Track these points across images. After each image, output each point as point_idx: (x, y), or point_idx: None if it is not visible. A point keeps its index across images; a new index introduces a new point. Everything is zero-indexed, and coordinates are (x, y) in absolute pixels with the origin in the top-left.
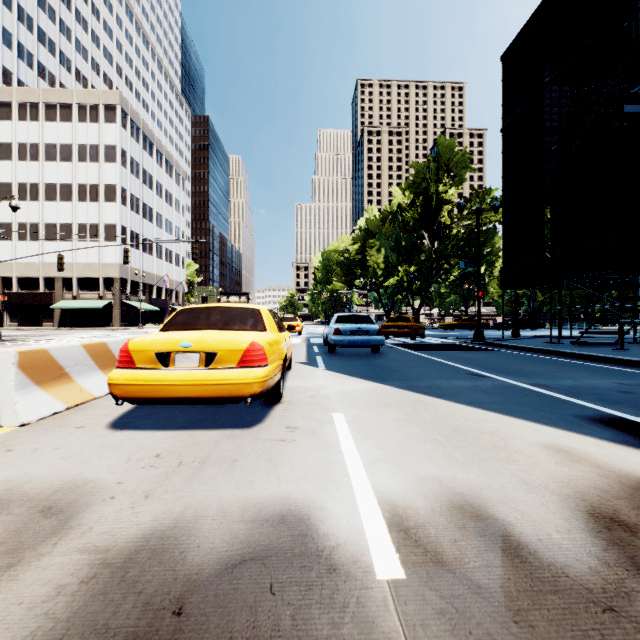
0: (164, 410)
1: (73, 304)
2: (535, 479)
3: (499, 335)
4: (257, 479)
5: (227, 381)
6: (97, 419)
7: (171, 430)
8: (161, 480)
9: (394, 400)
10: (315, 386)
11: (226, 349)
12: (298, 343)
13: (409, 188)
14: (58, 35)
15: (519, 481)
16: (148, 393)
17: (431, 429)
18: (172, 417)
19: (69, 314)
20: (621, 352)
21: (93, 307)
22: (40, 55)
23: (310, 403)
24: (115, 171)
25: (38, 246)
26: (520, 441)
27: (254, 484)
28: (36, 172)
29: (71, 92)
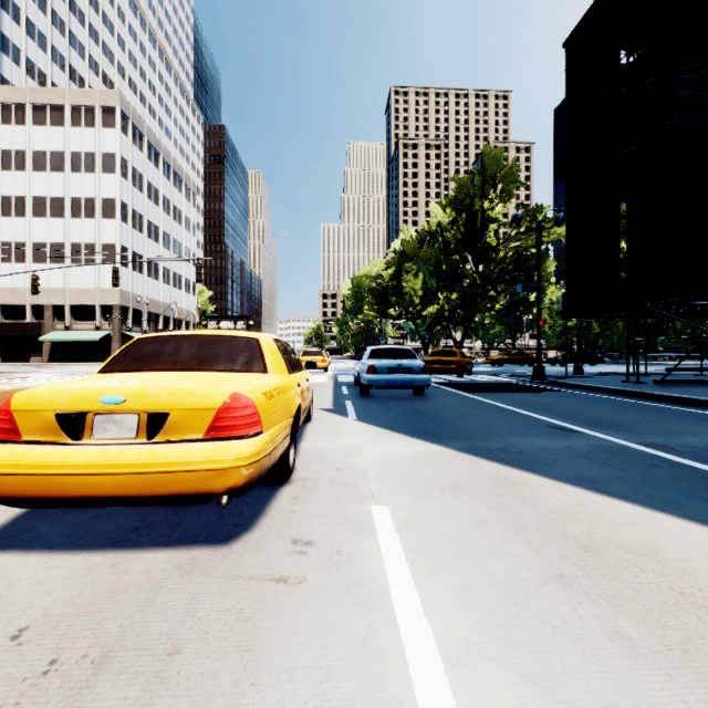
0: None
1: (65, 336)
2: None
3: (557, 372)
4: None
5: (183, 466)
6: None
7: (87, 551)
8: None
9: (462, 476)
10: (343, 449)
11: (185, 407)
12: (323, 382)
13: (450, 205)
14: (50, 28)
15: None
16: (36, 489)
17: (544, 545)
18: (105, 516)
19: (61, 347)
20: None
21: (88, 339)
22: (28, 50)
23: (335, 483)
24: (114, 183)
25: (25, 269)
26: None
27: None
28: (22, 184)
29: (63, 92)
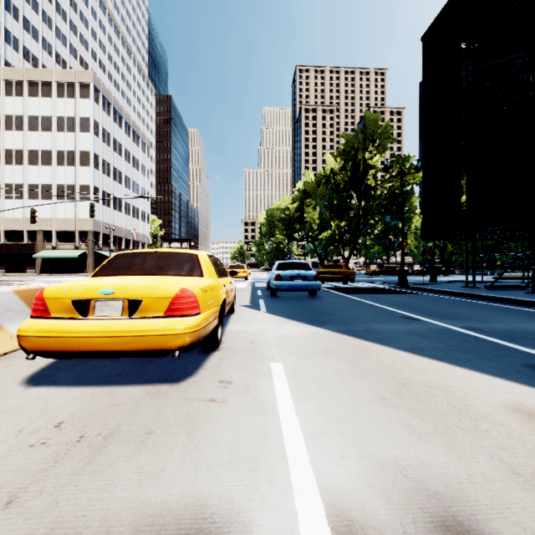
0: (94, 359)
1: (52, 253)
2: (523, 464)
3: (418, 280)
4: (168, 466)
5: (151, 332)
6: (17, 371)
7: (91, 386)
8: (43, 469)
9: (334, 346)
10: (255, 330)
11: (152, 296)
12: (244, 287)
13: (340, 155)
14: (40, 23)
15: (504, 468)
16: (61, 346)
17: (377, 383)
18: (99, 368)
19: (49, 262)
20: (534, 295)
21: (70, 256)
22: (25, 40)
23: (248, 350)
24: (89, 140)
25: (22, 204)
26: (480, 400)
27: (162, 476)
28: (20, 140)
29: (51, 72)
